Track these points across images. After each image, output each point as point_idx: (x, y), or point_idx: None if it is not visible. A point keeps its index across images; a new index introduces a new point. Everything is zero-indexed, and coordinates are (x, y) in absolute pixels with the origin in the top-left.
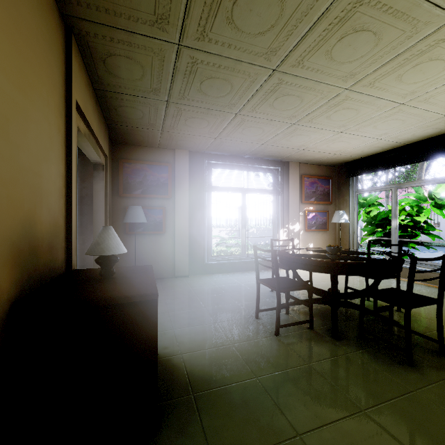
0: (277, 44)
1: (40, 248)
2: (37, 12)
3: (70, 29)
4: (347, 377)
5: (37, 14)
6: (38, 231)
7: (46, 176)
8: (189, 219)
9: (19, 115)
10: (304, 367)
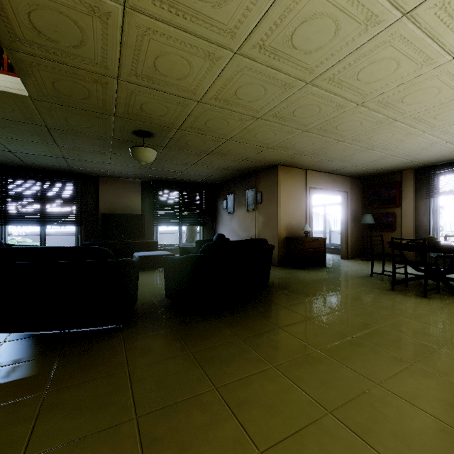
0: (353, 149)
1: (294, 228)
2: (293, 179)
3: (307, 169)
4: (358, 282)
5: (292, 180)
6: (293, 225)
7: (296, 212)
8: (415, 220)
9: (287, 203)
10: (353, 278)
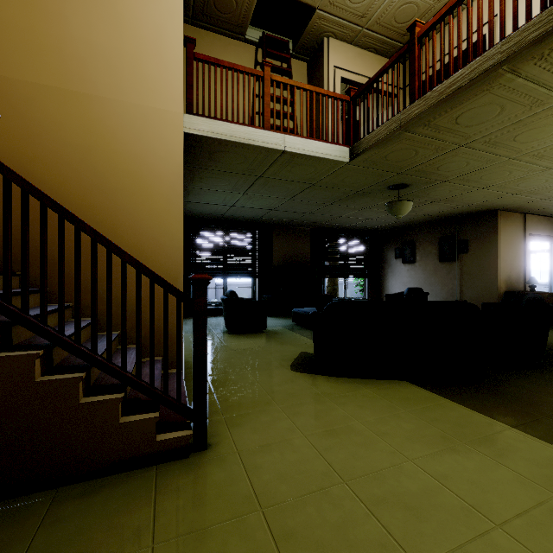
0: None
1: (512, 282)
2: (511, 225)
3: (525, 213)
4: None
5: (511, 226)
6: (511, 277)
7: (514, 263)
8: None
9: (506, 253)
10: None
